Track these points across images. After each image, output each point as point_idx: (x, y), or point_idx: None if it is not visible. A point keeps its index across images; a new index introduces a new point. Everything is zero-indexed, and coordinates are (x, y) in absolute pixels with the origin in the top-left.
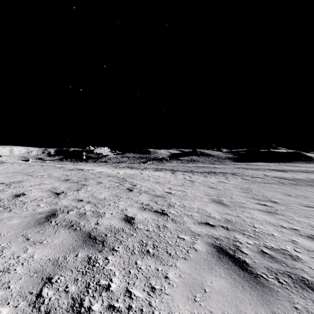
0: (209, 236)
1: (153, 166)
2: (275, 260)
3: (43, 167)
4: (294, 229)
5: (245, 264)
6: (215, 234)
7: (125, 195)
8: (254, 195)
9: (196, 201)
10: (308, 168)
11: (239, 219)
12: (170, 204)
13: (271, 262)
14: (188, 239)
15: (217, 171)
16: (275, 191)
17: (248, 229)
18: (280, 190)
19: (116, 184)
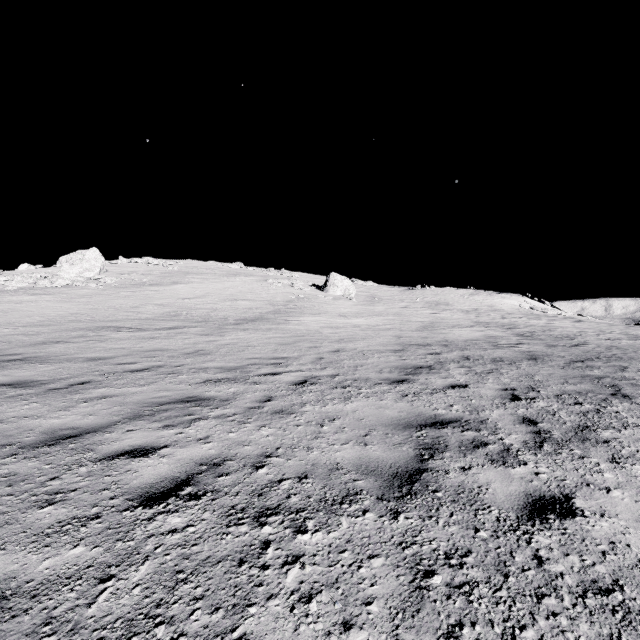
0: None
1: None
2: None
3: (628, 327)
4: None
5: None
6: None
7: None
8: None
9: None
10: None
11: None
12: None
13: None
14: None
15: None
16: None
17: None
18: None
19: None
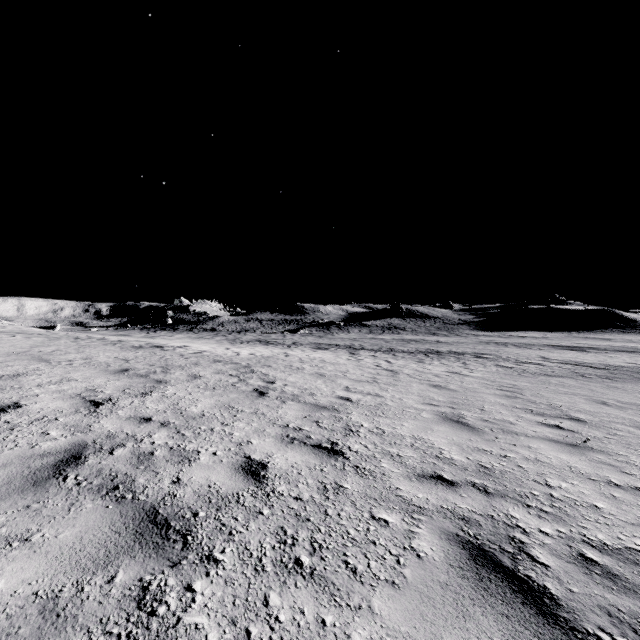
0: (447, 514)
1: (311, 338)
2: (621, 583)
3: (78, 341)
4: (639, 491)
5: (549, 600)
6: (459, 506)
7: (249, 406)
8: (530, 403)
9: (407, 420)
10: (630, 343)
11: (508, 465)
12: (349, 428)
13: (613, 592)
14: (397, 523)
15: (443, 351)
16: (572, 393)
17: (535, 493)
18: (583, 392)
19: (230, 380)
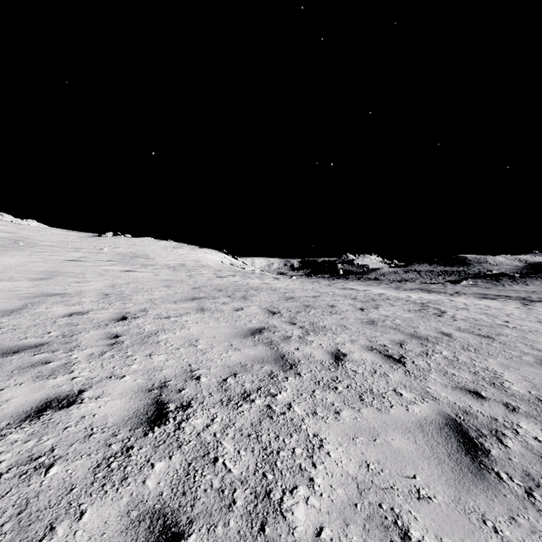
0: None
1: (475, 289)
2: None
3: (313, 284)
4: None
5: None
6: None
7: (434, 319)
8: None
9: None
10: None
11: None
12: (501, 334)
13: None
14: (516, 354)
15: None
16: None
17: None
18: None
19: (415, 308)
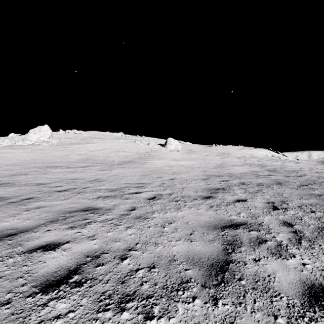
0: None
1: None
2: None
3: None
4: None
5: None
6: None
7: None
8: None
9: None
10: None
11: None
12: None
13: None
14: None
15: None
16: None
17: None
18: None
19: None
